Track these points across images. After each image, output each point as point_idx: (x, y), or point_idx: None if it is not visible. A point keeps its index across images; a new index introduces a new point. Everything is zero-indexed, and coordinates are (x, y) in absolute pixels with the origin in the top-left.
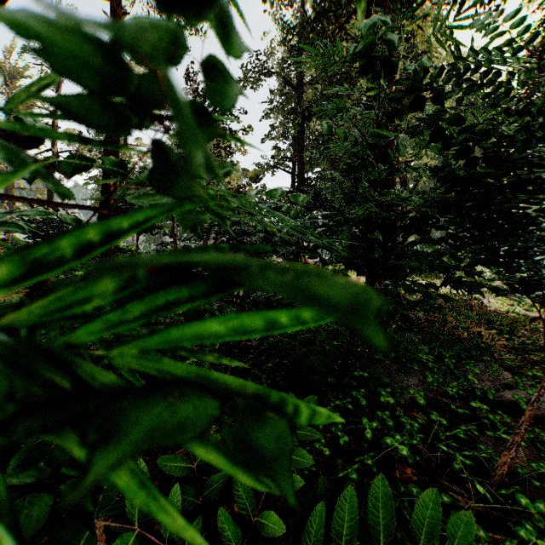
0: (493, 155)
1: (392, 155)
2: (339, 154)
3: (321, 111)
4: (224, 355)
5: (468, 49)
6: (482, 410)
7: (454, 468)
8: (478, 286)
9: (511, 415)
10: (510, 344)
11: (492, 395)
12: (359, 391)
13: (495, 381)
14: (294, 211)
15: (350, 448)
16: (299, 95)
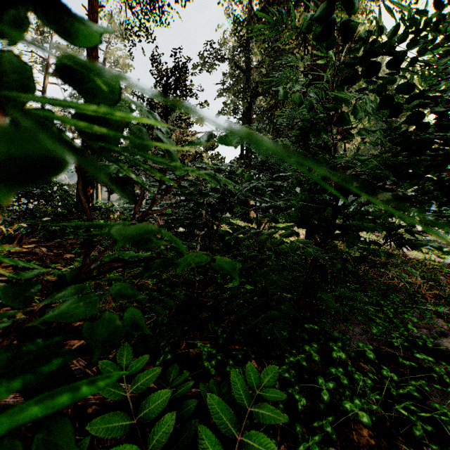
0: (447, 117)
1: (346, 117)
2: (284, 124)
3: (266, 91)
4: (182, 311)
5: (433, 5)
6: (424, 360)
7: (415, 434)
8: (421, 244)
9: (449, 363)
10: (440, 293)
11: (431, 343)
12: (312, 346)
13: (430, 329)
14: (246, 173)
15: (305, 406)
16: (247, 77)
